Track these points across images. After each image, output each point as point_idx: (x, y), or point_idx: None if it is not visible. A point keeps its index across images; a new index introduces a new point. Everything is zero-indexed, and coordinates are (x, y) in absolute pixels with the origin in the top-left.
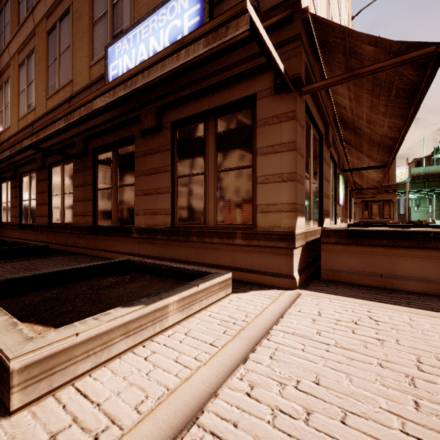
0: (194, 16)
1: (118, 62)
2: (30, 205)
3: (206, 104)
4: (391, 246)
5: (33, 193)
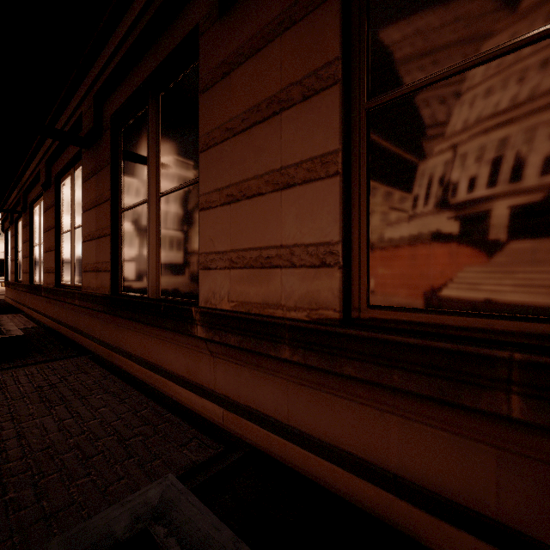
0: None
1: None
2: (40, 254)
3: None
4: None
5: (42, 233)
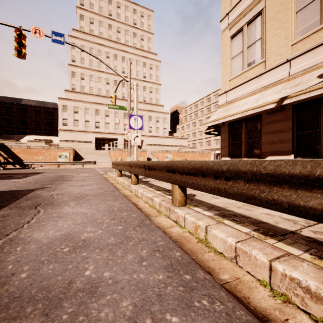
0: None
1: None
2: None
3: None
4: None
5: None
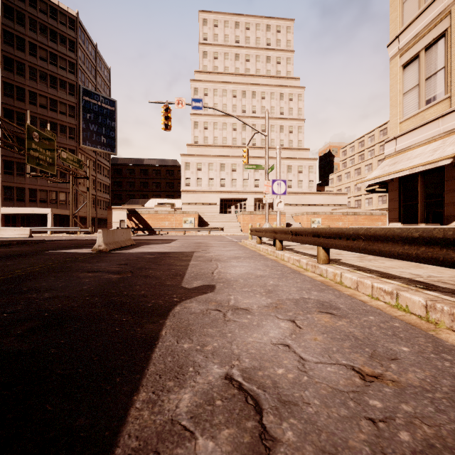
0: None
1: None
2: None
3: None
4: None
5: None
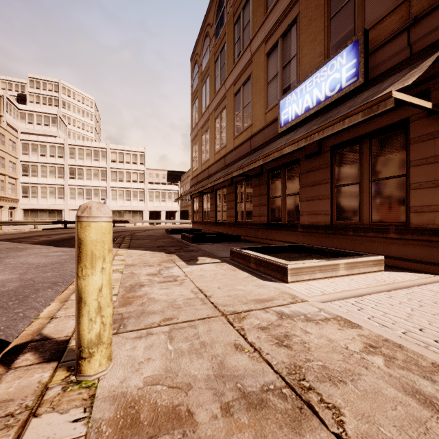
0: (350, 68)
1: (288, 109)
2: (222, 210)
3: (361, 130)
4: None
5: (224, 201)
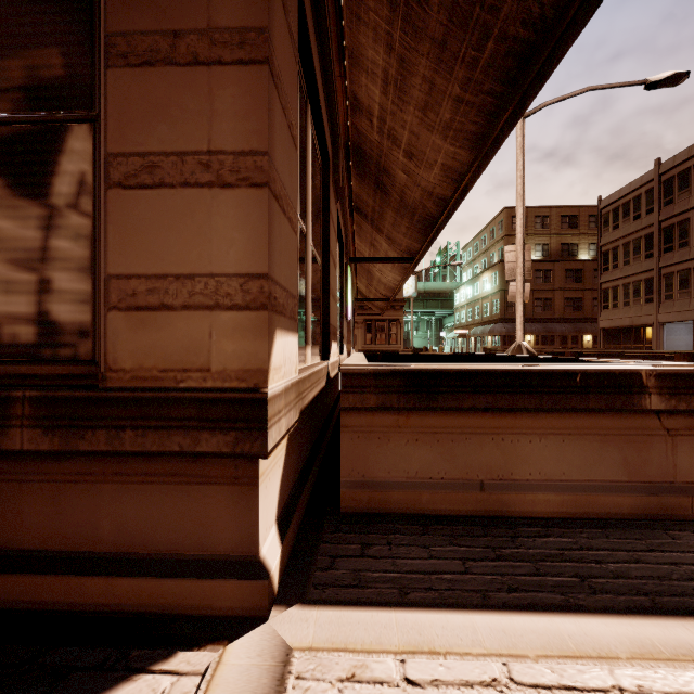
0: None
1: None
2: None
3: None
4: (502, 409)
5: None
